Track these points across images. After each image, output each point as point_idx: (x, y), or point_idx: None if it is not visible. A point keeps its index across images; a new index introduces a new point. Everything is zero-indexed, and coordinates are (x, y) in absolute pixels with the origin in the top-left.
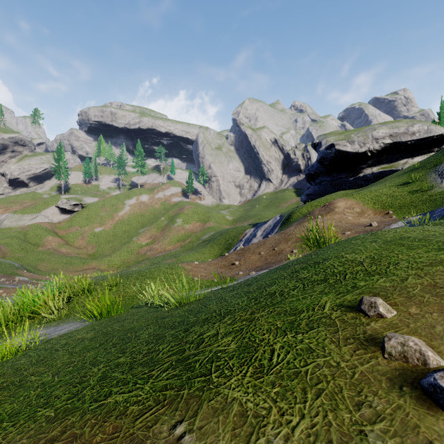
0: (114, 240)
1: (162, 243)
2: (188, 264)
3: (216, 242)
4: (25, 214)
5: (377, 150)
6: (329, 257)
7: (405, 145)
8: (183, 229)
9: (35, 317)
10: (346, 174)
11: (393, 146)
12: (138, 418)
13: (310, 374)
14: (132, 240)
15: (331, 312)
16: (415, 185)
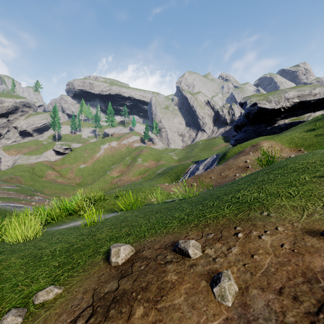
0: (94, 173)
1: (128, 176)
2: (162, 185)
3: (168, 174)
4: (31, 155)
5: (288, 107)
6: (288, 164)
7: (309, 103)
8: (143, 165)
9: (72, 214)
10: (265, 124)
11: (300, 104)
12: (236, 216)
13: (317, 195)
14: (106, 173)
15: (311, 179)
16: (319, 131)
